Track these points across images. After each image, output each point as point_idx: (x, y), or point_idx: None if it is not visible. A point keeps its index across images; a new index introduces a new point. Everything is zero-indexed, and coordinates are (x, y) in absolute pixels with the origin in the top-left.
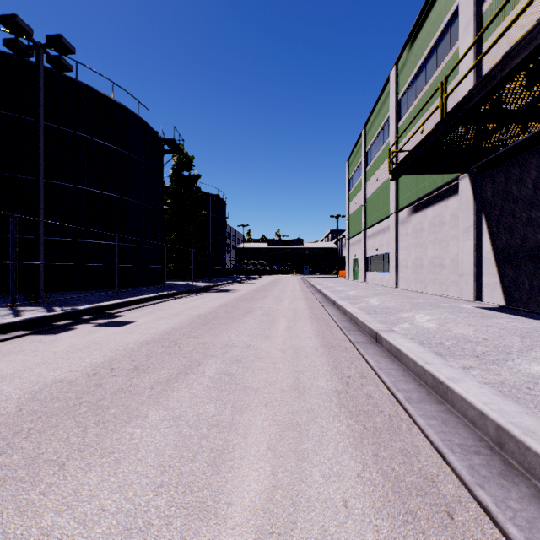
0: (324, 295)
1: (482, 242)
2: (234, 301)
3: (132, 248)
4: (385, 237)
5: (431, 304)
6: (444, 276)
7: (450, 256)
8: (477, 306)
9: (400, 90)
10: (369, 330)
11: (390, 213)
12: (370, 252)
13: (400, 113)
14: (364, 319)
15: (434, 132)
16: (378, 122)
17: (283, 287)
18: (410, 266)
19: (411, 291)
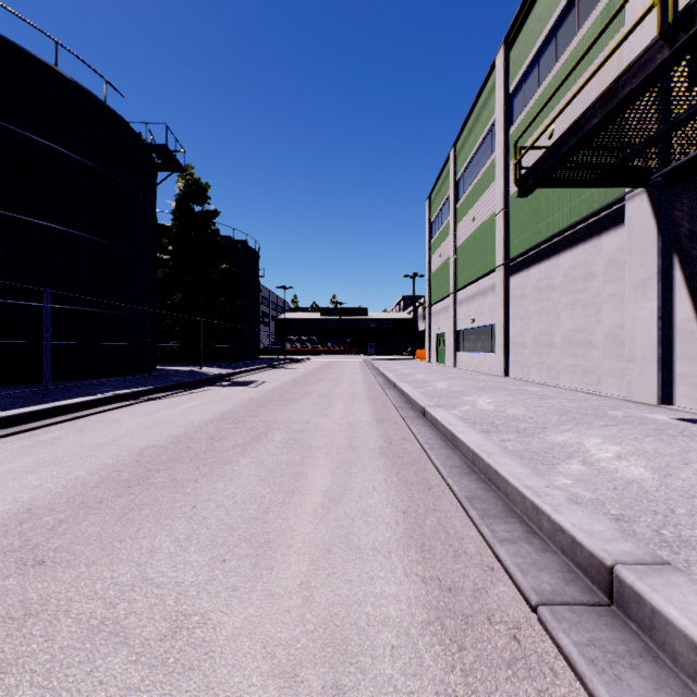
0: (402, 393)
1: (673, 304)
2: (245, 407)
3: (92, 315)
4: (486, 302)
5: (592, 412)
6: (592, 360)
7: (604, 329)
8: (679, 417)
9: (511, 80)
10: (555, 531)
11: (495, 266)
12: (463, 324)
13: (511, 115)
14: (521, 482)
15: (633, 73)
16: (475, 135)
17: (338, 375)
18: (529, 344)
19: (532, 383)
